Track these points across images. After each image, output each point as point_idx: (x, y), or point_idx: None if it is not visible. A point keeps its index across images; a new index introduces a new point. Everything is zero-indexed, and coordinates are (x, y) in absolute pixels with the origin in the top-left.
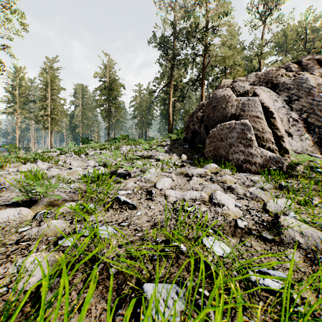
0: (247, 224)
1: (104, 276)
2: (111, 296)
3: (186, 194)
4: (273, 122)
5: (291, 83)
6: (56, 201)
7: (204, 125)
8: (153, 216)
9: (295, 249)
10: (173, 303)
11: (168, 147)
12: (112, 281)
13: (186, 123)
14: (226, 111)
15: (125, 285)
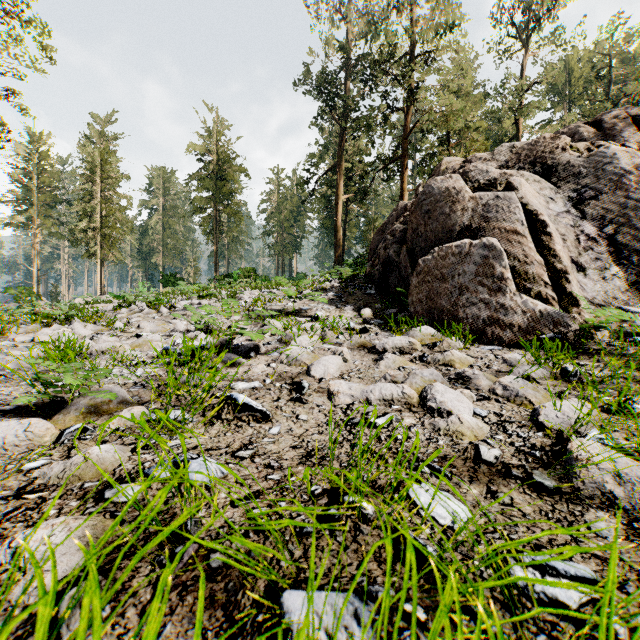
0: (500, 455)
1: (198, 572)
2: (212, 619)
3: (373, 391)
4: (547, 242)
5: (582, 164)
6: (106, 404)
7: (407, 249)
8: (305, 436)
9: (617, 520)
10: (349, 638)
11: (335, 293)
12: (216, 584)
13: (372, 244)
14: (452, 221)
15: (243, 592)
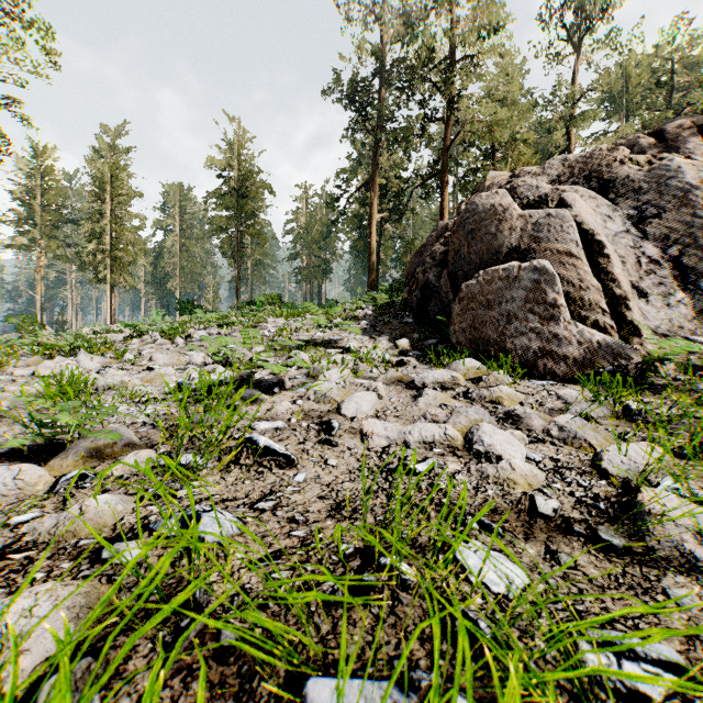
0: (559, 507)
1: (207, 651)
2: None
3: (412, 432)
4: (604, 264)
5: (643, 178)
6: (109, 447)
7: (449, 273)
8: (334, 485)
9: None
10: None
11: (369, 322)
12: (228, 666)
13: (409, 267)
14: (498, 242)
15: (260, 677)
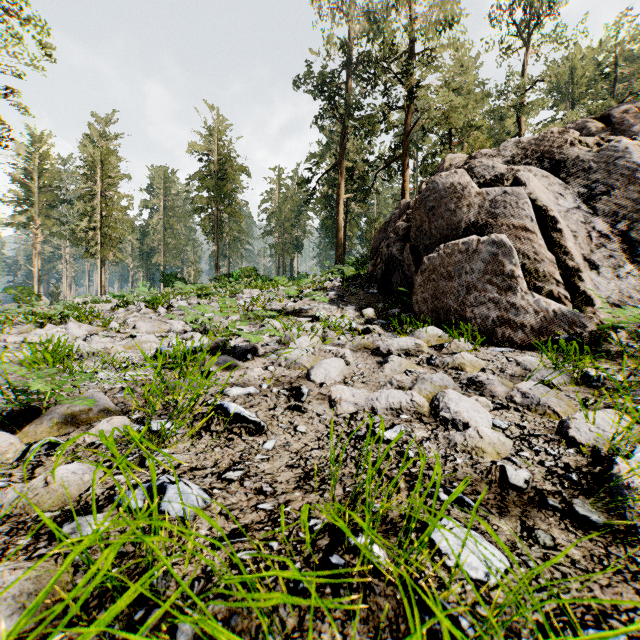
0: (530, 477)
1: None
2: None
3: (379, 398)
4: (557, 238)
5: (592, 158)
6: (85, 413)
7: (411, 247)
8: (303, 453)
9: None
10: None
11: (337, 293)
12: None
13: (373, 243)
14: (458, 218)
15: None
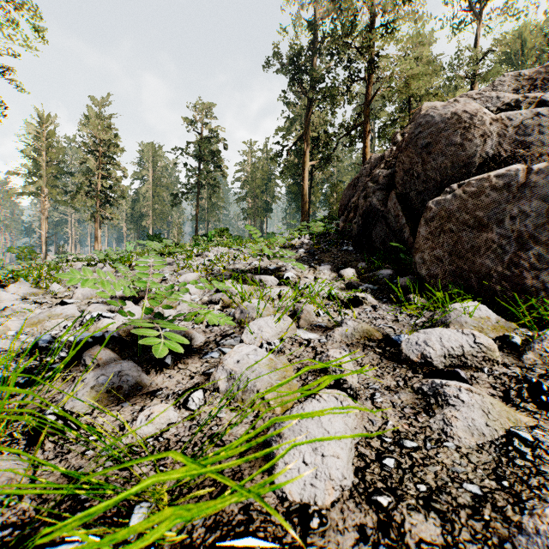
0: None
1: None
2: None
3: None
4: None
5: None
6: None
7: (396, 195)
8: None
9: None
10: None
11: (307, 250)
12: None
13: (342, 199)
14: (466, 153)
15: None
